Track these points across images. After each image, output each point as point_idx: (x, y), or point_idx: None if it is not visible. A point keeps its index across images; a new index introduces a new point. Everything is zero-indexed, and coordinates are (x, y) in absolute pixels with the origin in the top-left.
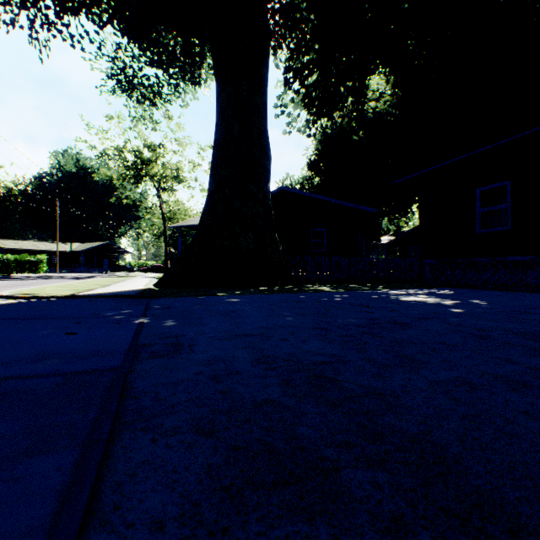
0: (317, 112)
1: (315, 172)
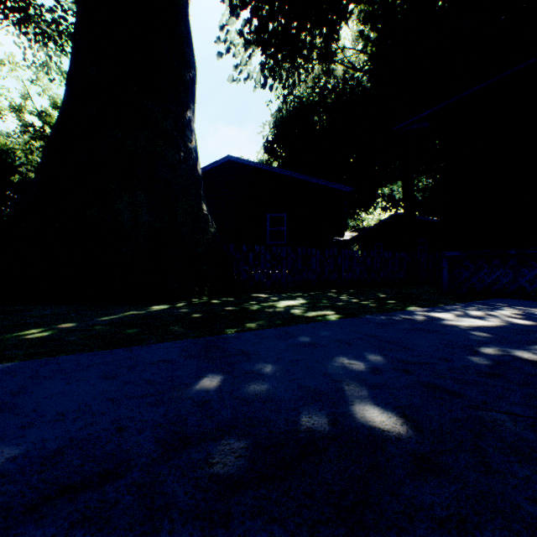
0: (275, 52)
1: (272, 155)
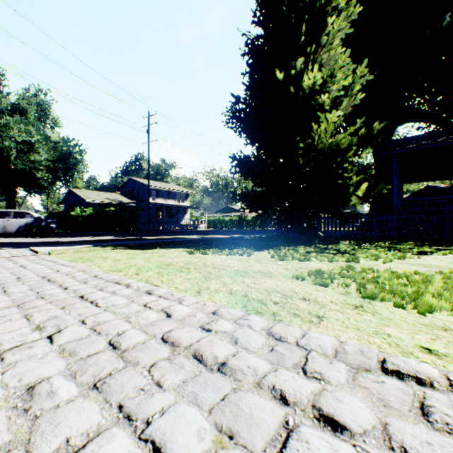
0: None
1: None
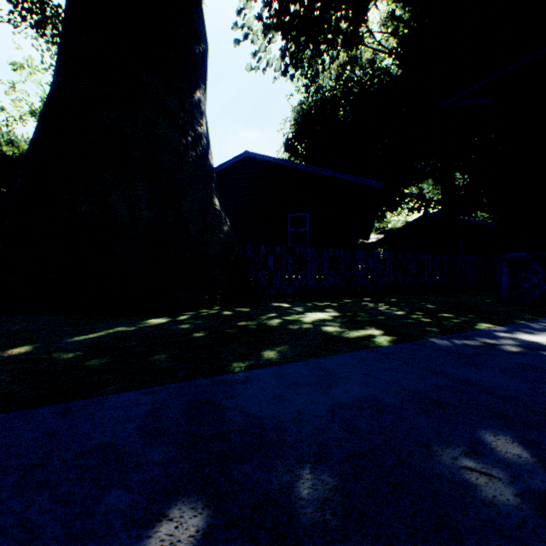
0: (297, 36)
1: (293, 154)
